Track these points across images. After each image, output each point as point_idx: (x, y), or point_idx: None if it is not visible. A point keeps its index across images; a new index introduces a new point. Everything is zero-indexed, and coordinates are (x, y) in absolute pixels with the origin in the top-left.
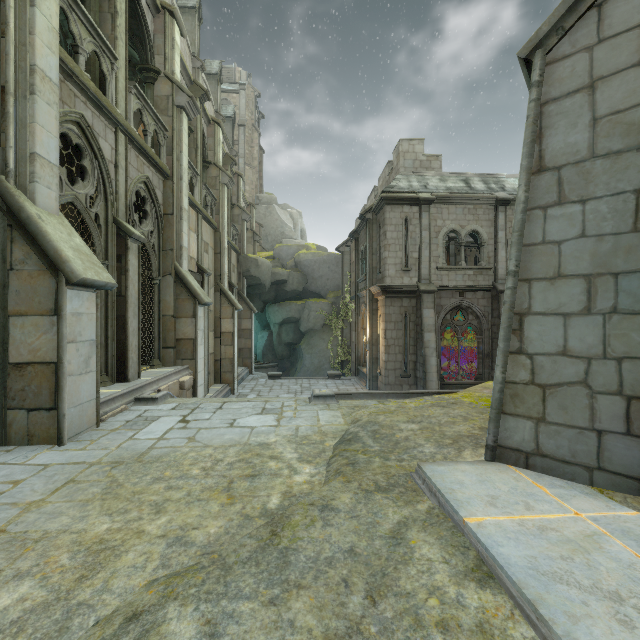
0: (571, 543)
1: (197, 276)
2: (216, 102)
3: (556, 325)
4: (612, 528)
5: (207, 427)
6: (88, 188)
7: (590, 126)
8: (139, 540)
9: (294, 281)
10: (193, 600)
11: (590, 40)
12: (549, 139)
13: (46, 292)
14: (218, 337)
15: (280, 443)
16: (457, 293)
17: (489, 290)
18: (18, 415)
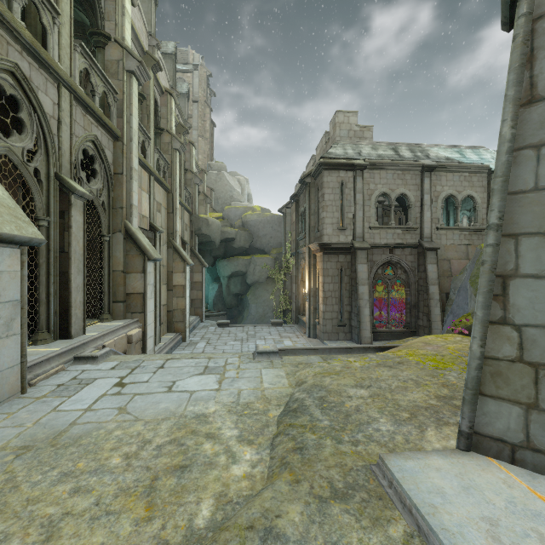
0: None
1: (149, 233)
2: (171, 79)
3: None
4: None
5: (143, 392)
6: (26, 142)
7: None
8: None
9: (241, 239)
10: None
11: None
12: (544, 62)
13: None
14: (170, 290)
15: (219, 414)
16: (387, 250)
17: (416, 247)
18: None
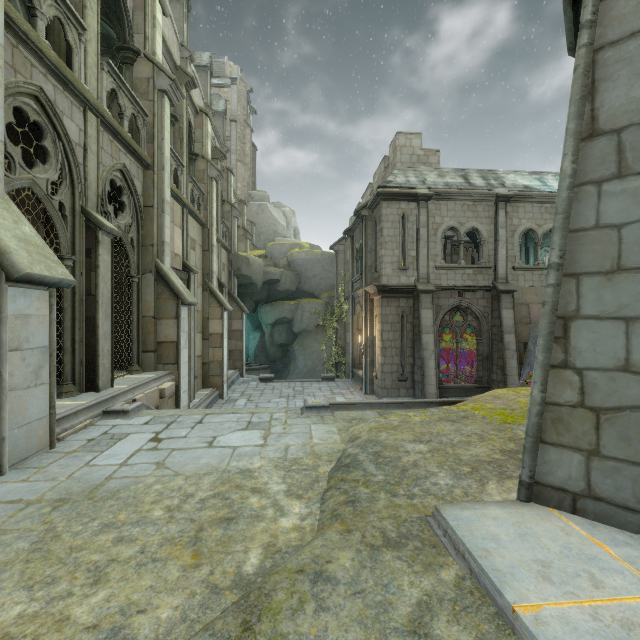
0: None
1: (182, 274)
2: (206, 95)
3: (615, 332)
4: None
5: (181, 448)
6: (50, 173)
7: None
8: (58, 635)
9: (287, 280)
10: None
11: None
12: (605, 94)
13: None
14: (206, 339)
15: (265, 469)
16: (456, 293)
17: (489, 290)
18: None
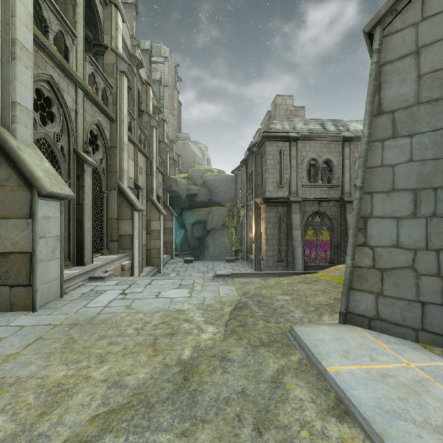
0: (405, 387)
1: (134, 191)
2: (148, 69)
3: (391, 225)
4: (435, 375)
5: (140, 298)
6: (56, 128)
7: (416, 81)
8: (87, 384)
9: (202, 194)
10: (124, 432)
11: (416, 18)
12: (386, 91)
13: (23, 201)
14: (149, 233)
15: (191, 310)
16: (316, 203)
17: (338, 200)
18: (3, 290)
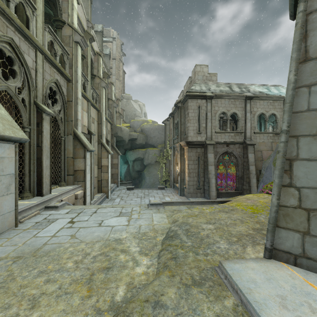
0: None
1: (87, 136)
2: (100, 46)
3: None
4: None
5: (85, 226)
6: (17, 83)
7: None
8: None
9: (140, 139)
10: None
11: None
12: (313, 38)
13: None
14: (100, 168)
15: (128, 239)
16: (225, 145)
17: (242, 143)
18: None
